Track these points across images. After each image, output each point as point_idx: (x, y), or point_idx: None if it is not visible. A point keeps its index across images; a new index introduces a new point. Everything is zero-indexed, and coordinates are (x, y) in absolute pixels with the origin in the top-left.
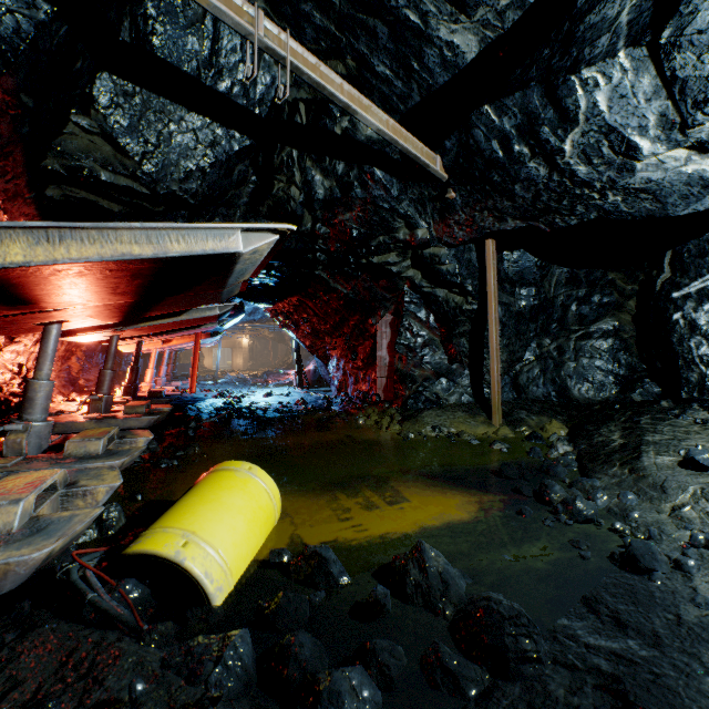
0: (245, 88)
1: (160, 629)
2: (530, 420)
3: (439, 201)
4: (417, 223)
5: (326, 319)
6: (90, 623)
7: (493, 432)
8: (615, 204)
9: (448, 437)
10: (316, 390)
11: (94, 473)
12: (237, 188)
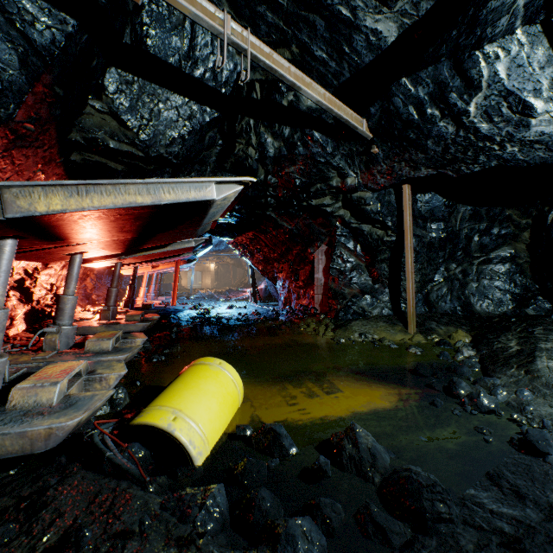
0: (214, 73)
1: (158, 481)
2: (439, 329)
3: (365, 155)
4: (347, 173)
5: (274, 249)
6: (108, 474)
7: (409, 339)
8: (512, 153)
9: (372, 342)
10: (266, 304)
11: (107, 364)
12: (208, 150)
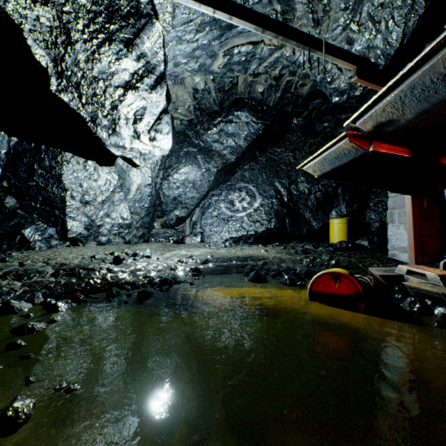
0: None
1: None
2: None
3: None
4: None
5: None
6: None
7: None
8: (102, 123)
9: None
10: None
11: (444, 289)
12: None
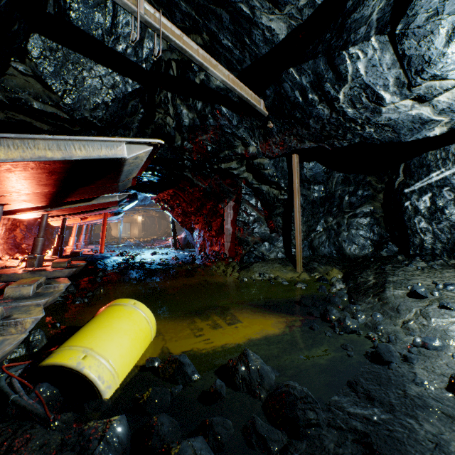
0: (135, 50)
1: (62, 418)
2: (320, 268)
3: (263, 129)
4: (249, 142)
5: (191, 204)
6: (12, 416)
7: (297, 276)
8: (370, 133)
9: (268, 280)
10: (185, 250)
11: (24, 309)
12: (131, 117)
